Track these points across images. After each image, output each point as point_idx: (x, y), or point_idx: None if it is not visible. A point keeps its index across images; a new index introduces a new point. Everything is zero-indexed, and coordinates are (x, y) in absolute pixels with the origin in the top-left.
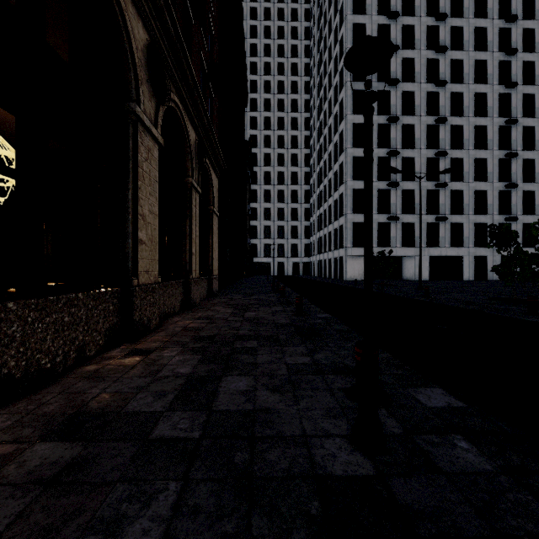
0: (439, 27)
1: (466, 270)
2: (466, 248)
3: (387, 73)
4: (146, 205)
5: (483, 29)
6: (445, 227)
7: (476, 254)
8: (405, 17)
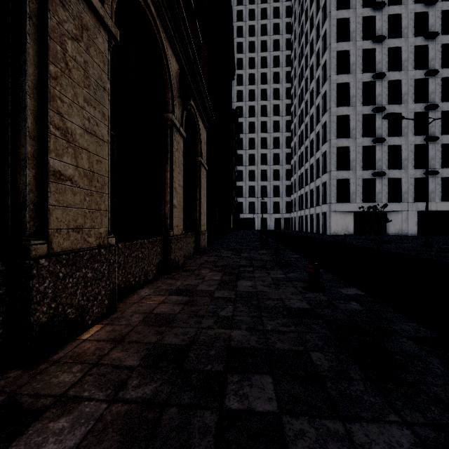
0: None
1: None
2: None
3: (372, 31)
4: (74, 115)
5: None
6: (436, 182)
7: None
8: None
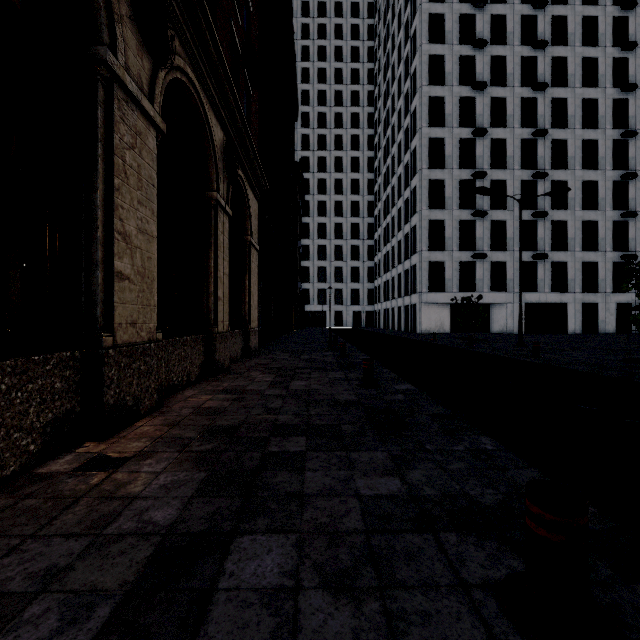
0: (537, 17)
1: (572, 321)
2: (571, 294)
3: (472, 75)
4: (131, 218)
5: (593, 18)
6: (545, 267)
7: (584, 301)
8: (494, 4)
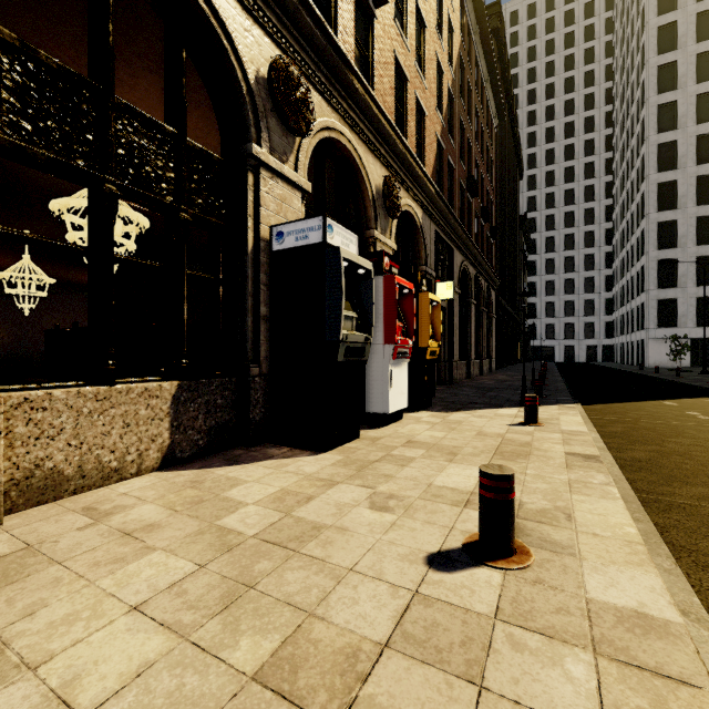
0: None
1: None
2: None
3: None
4: (472, 331)
5: None
6: None
7: None
8: None
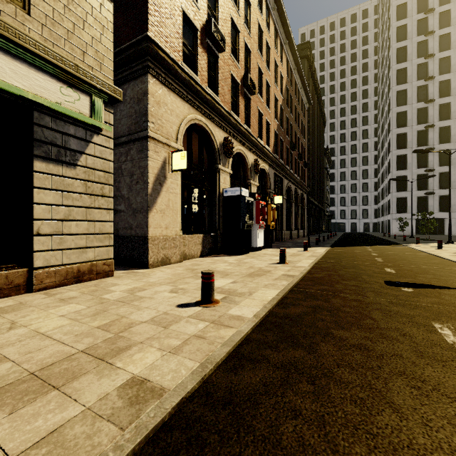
0: None
1: None
2: None
3: (426, 95)
4: (293, 216)
5: None
6: None
7: None
8: (441, 52)
